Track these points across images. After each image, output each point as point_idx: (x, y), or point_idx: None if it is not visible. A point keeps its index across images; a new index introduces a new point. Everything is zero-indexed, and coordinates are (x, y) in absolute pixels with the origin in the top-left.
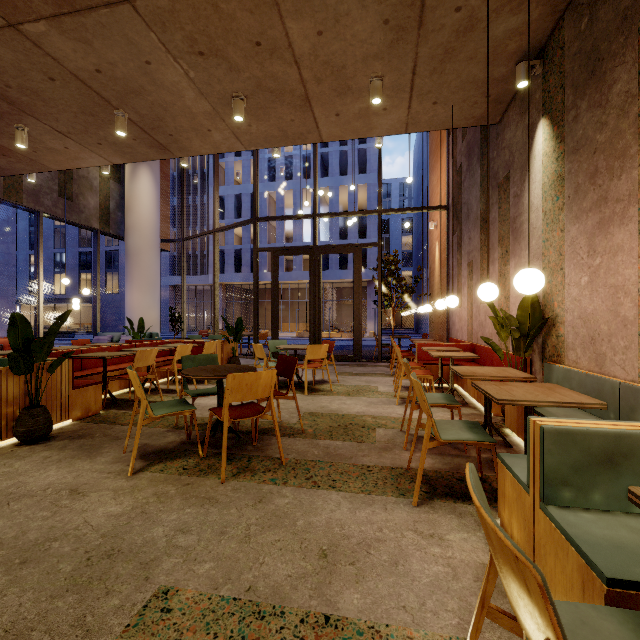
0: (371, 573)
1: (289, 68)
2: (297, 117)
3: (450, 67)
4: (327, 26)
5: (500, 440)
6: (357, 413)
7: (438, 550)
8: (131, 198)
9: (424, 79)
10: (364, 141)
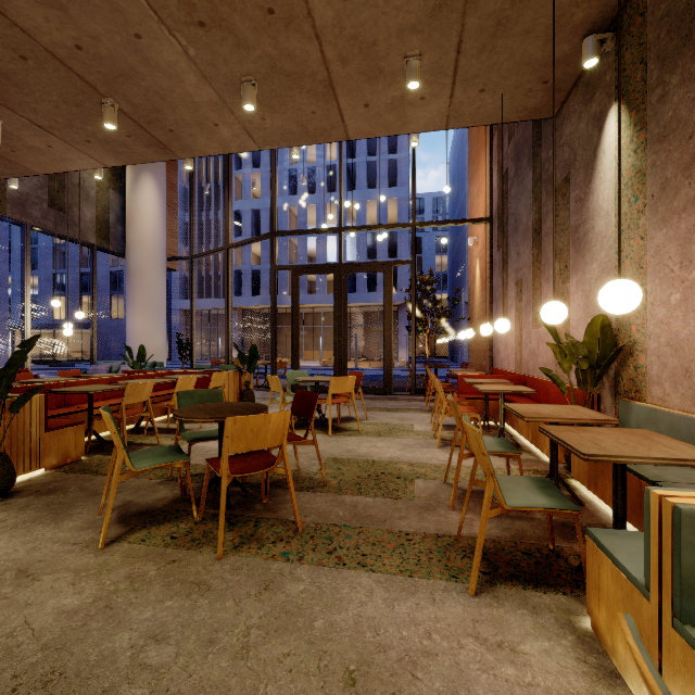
0: None
1: (309, 44)
2: (319, 108)
3: (502, 44)
4: None
5: (567, 495)
6: (390, 459)
7: (512, 671)
8: (133, 210)
9: (470, 59)
10: (394, 151)
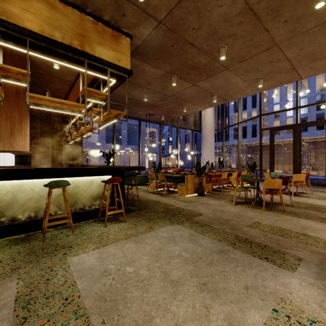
0: (320, 233)
1: (285, 63)
2: (288, 75)
3: None
4: (304, 46)
5: None
6: (323, 205)
7: None
8: (204, 115)
9: None
10: None
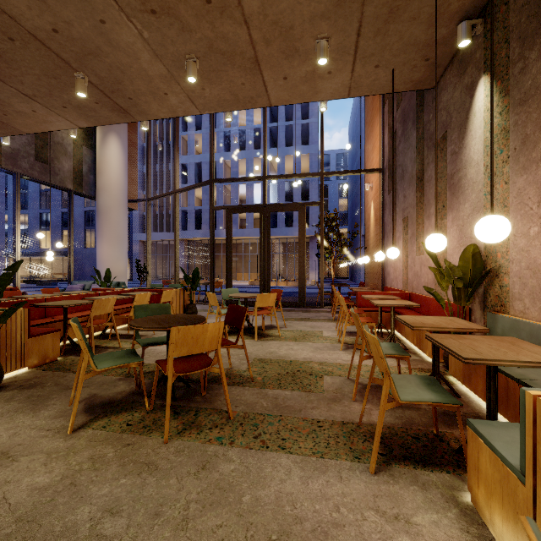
0: None
1: (239, 28)
2: (247, 80)
3: (393, 28)
4: None
5: (446, 389)
6: (304, 359)
7: (407, 540)
8: (101, 162)
9: (368, 41)
10: (307, 117)
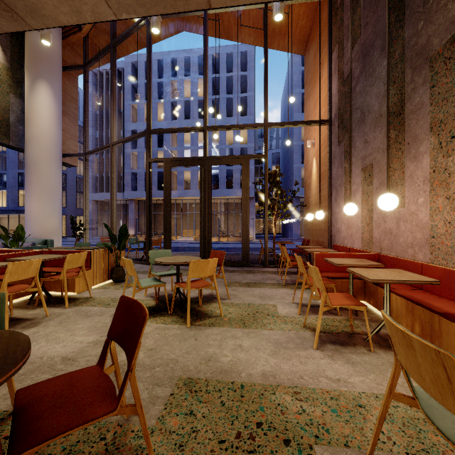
0: None
1: None
2: None
3: None
4: None
5: None
6: (264, 379)
7: None
8: (29, 111)
9: None
10: (245, 92)
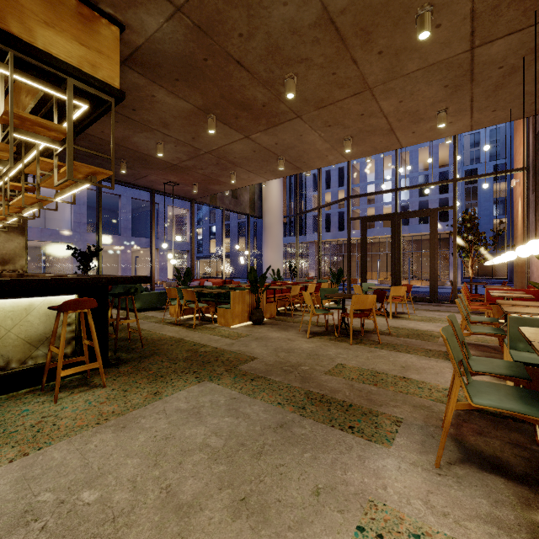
0: (424, 373)
1: (380, 119)
2: (384, 139)
3: (502, 92)
4: (405, 98)
5: None
6: (427, 330)
7: None
8: (267, 192)
9: (481, 102)
10: None
